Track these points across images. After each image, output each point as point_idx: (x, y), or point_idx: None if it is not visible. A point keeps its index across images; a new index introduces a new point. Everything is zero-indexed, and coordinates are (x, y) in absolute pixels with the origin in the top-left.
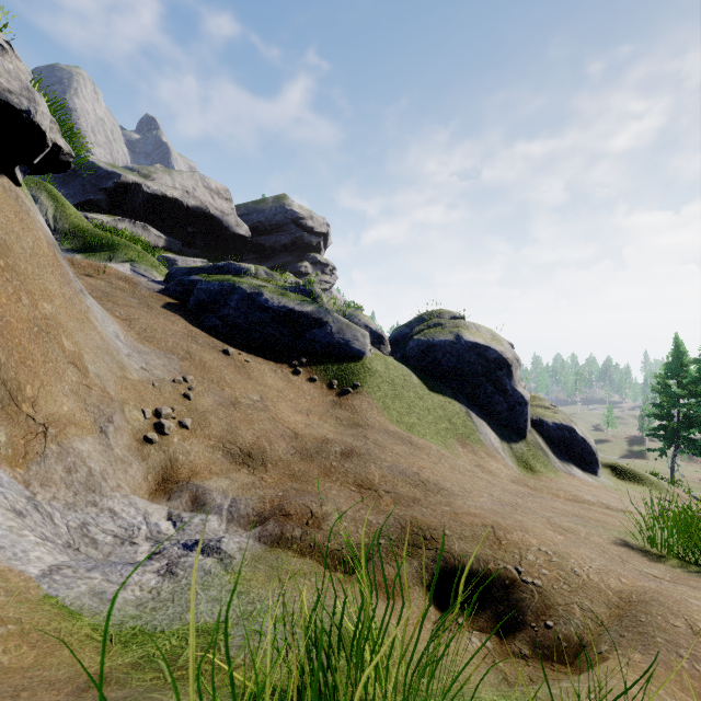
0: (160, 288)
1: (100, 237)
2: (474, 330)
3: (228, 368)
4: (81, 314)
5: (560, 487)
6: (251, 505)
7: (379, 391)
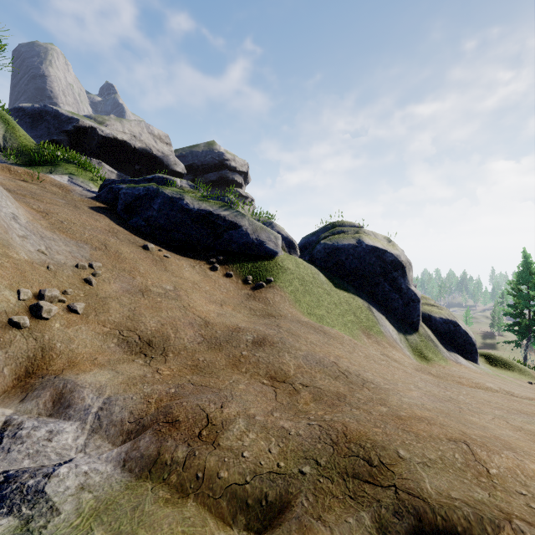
0: (93, 196)
1: (43, 153)
2: (373, 236)
3: (144, 260)
4: None
5: (460, 375)
6: (129, 407)
7: (291, 286)
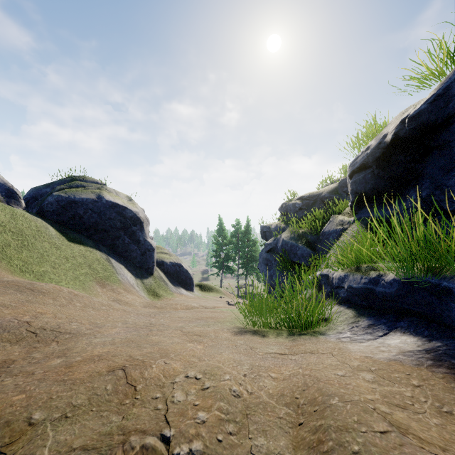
0: None
1: None
2: (115, 194)
3: None
4: None
5: (177, 302)
6: None
7: None
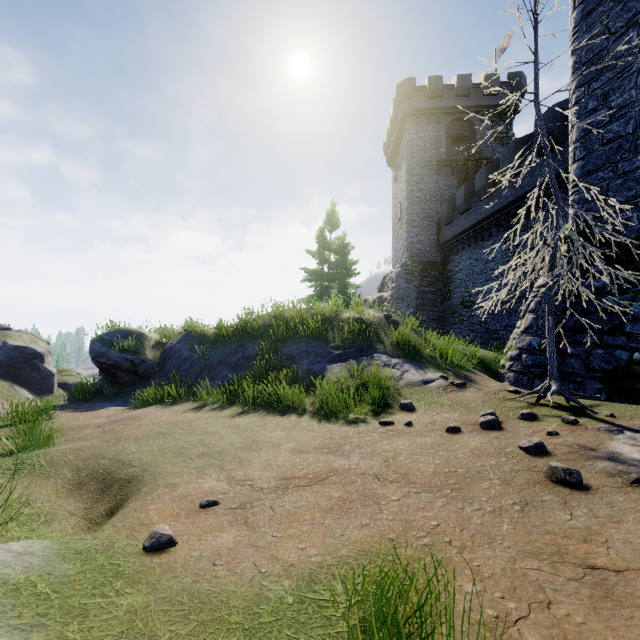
0: None
1: None
2: (18, 337)
3: None
4: None
5: None
6: None
7: None
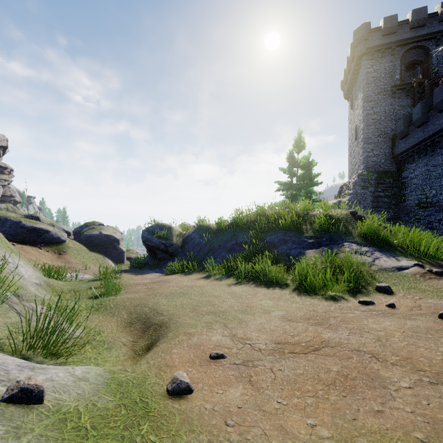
0: None
1: None
2: (107, 229)
3: (19, 250)
4: None
5: None
6: None
7: (73, 253)
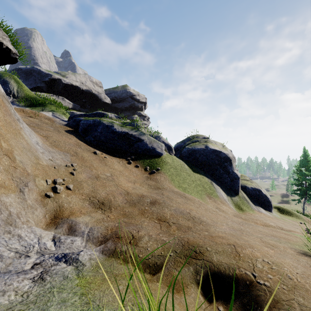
0: (65, 123)
1: (38, 100)
2: (214, 143)
3: (95, 160)
4: (15, 131)
5: (257, 219)
6: (100, 231)
7: (169, 172)
